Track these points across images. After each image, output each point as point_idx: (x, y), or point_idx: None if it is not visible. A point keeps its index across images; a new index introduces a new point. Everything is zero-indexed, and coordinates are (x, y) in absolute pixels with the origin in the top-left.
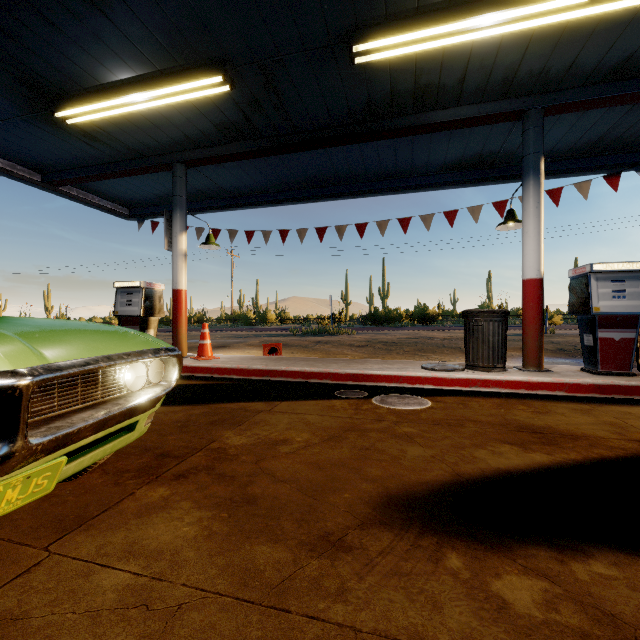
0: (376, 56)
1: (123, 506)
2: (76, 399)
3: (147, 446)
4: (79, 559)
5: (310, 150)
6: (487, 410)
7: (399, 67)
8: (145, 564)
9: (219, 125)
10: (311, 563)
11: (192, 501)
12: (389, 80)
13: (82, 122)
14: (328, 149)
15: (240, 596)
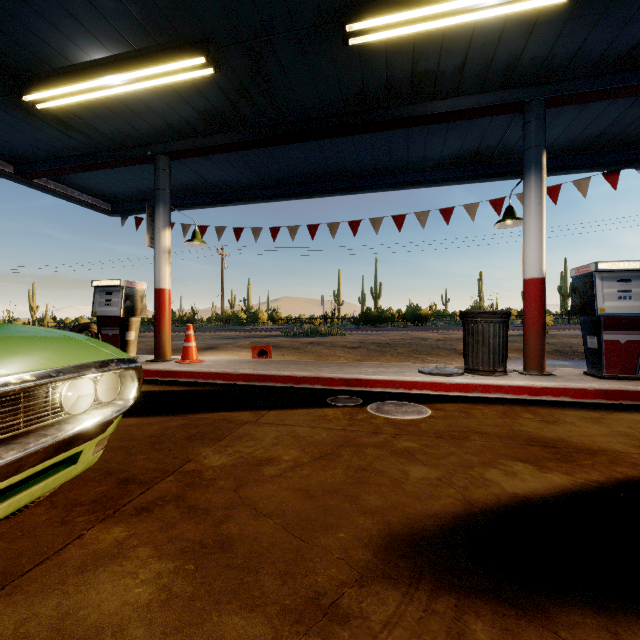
0: (372, 37)
1: (65, 556)
2: None
3: (110, 469)
4: None
5: (301, 142)
6: (491, 419)
7: (396, 51)
8: None
9: (204, 113)
10: None
11: (152, 546)
12: (385, 66)
13: (55, 108)
14: (320, 142)
15: None
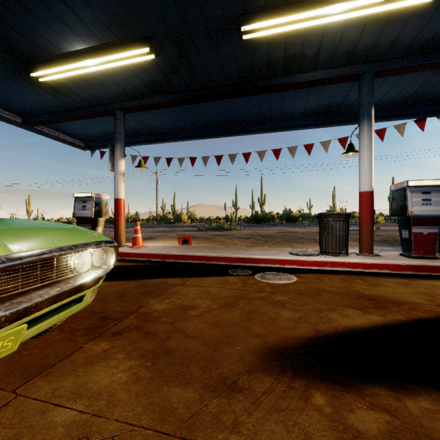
0: (258, 34)
1: (74, 357)
2: (36, 280)
3: (94, 311)
4: (38, 400)
5: (211, 101)
6: (336, 283)
7: (274, 42)
8: (88, 403)
9: (147, 83)
10: (212, 401)
11: (125, 353)
12: (267, 52)
13: (50, 80)
14: (224, 100)
15: (159, 429)
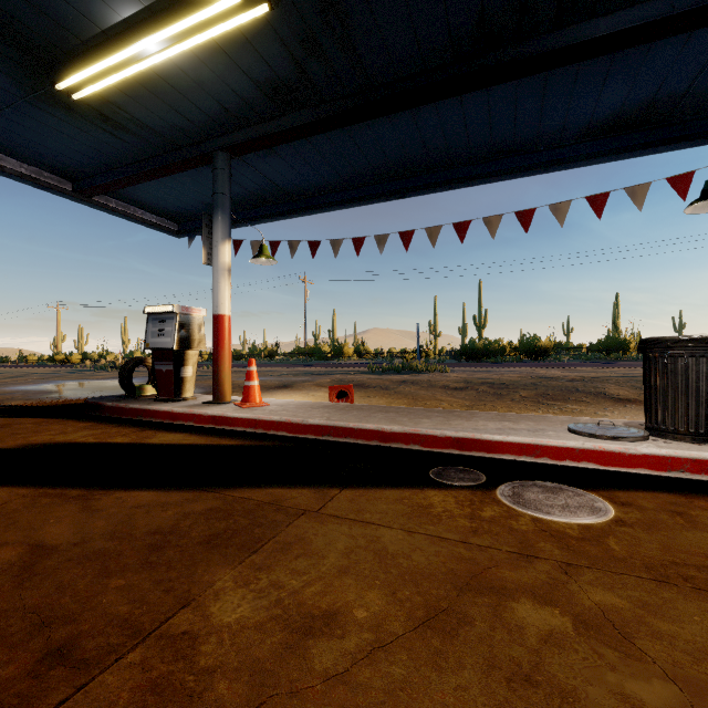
0: None
1: None
2: None
3: (53, 610)
4: None
5: (391, 114)
6: None
7: None
8: None
9: (265, 86)
10: None
11: None
12: None
13: (96, 100)
14: (416, 113)
15: None
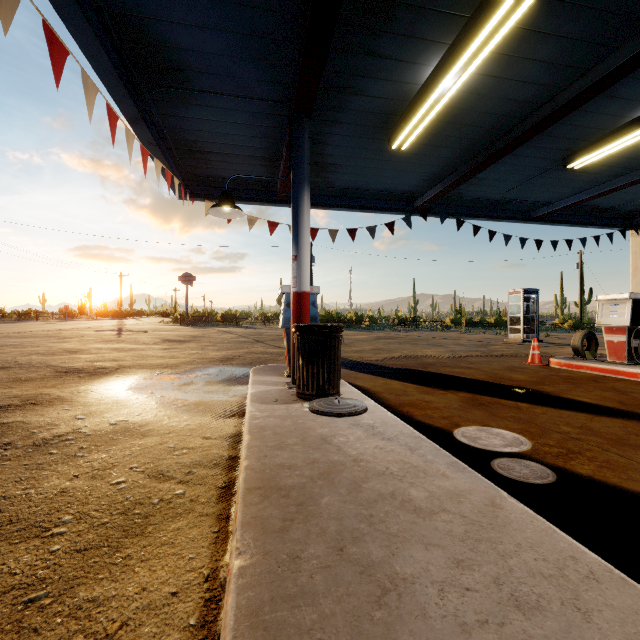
0: None
1: None
2: None
3: None
4: None
5: None
6: (451, 411)
7: None
8: None
9: None
10: None
11: None
12: None
13: None
14: None
15: None
